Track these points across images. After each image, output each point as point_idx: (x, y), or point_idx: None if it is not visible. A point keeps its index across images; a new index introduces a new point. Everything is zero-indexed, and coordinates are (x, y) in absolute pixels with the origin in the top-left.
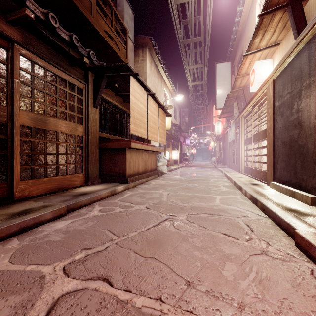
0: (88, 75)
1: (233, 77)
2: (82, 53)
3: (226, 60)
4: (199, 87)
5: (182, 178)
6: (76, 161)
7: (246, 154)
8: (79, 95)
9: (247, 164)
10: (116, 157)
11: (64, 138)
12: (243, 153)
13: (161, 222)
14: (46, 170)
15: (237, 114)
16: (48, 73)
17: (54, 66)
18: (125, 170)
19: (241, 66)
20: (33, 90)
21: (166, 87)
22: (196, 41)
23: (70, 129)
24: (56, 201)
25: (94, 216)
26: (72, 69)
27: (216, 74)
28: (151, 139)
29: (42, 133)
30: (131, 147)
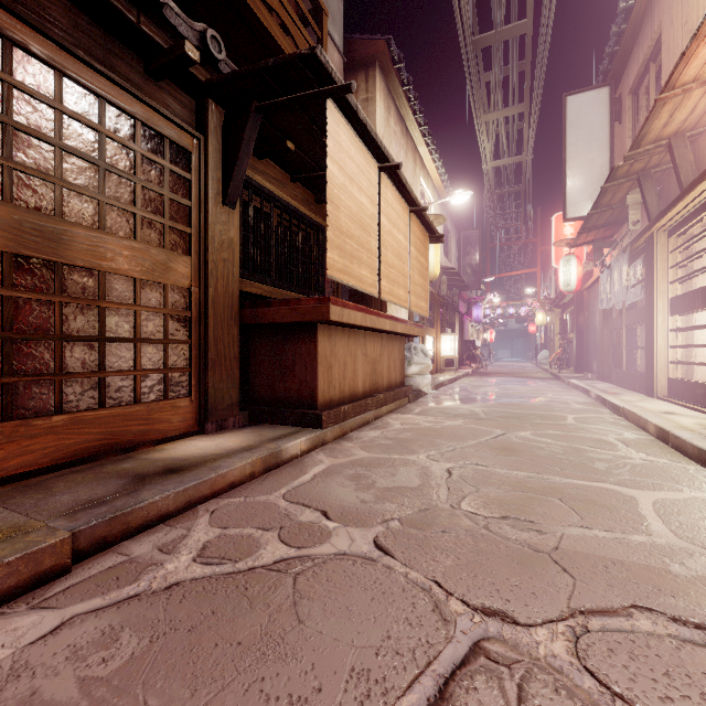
0: (205, 110)
1: (617, 130)
2: (181, 31)
3: (596, 84)
4: (510, 174)
5: (477, 410)
6: (170, 361)
7: (673, 342)
8: (180, 168)
9: (677, 372)
10: (288, 351)
11: (129, 294)
12: (662, 340)
13: (453, 676)
14: (59, 391)
15: (638, 225)
16: (69, 86)
17: (90, 68)
18: (313, 387)
19: (689, 52)
20: (8, 132)
21: (426, 176)
22: (511, 35)
23: (149, 265)
24: (57, 503)
25: (165, 588)
26: (156, 90)
27: (566, 125)
28: (389, 299)
29: (47, 274)
30: (330, 319)
